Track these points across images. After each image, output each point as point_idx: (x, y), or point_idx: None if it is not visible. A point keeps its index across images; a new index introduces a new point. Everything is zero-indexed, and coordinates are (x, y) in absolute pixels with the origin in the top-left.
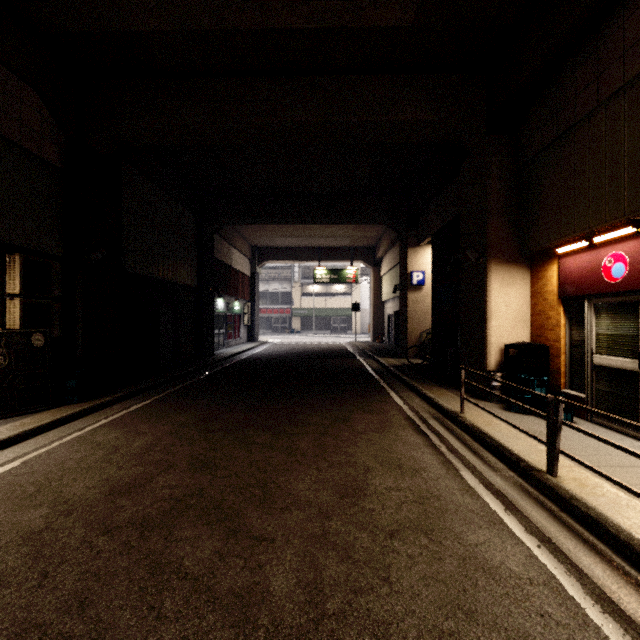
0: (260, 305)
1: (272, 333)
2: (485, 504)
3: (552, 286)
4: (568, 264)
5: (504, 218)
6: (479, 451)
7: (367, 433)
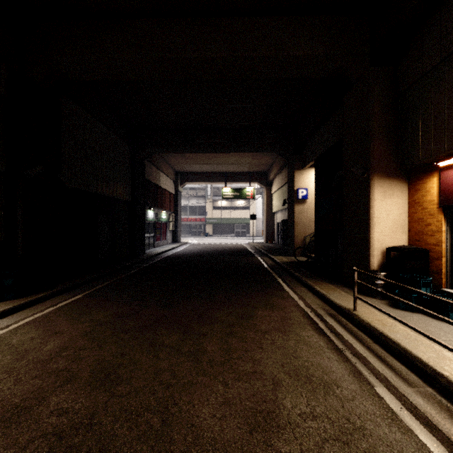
0: (182, 215)
1: (191, 236)
2: (421, 444)
3: (432, 196)
4: (451, 176)
5: (385, 138)
6: (384, 356)
7: (270, 333)
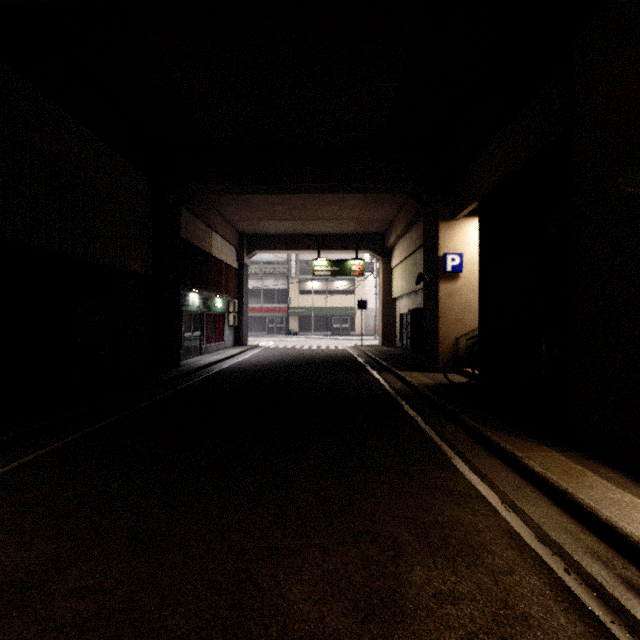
0: (253, 303)
1: (267, 334)
2: None
3: None
4: None
5: None
6: None
7: None
